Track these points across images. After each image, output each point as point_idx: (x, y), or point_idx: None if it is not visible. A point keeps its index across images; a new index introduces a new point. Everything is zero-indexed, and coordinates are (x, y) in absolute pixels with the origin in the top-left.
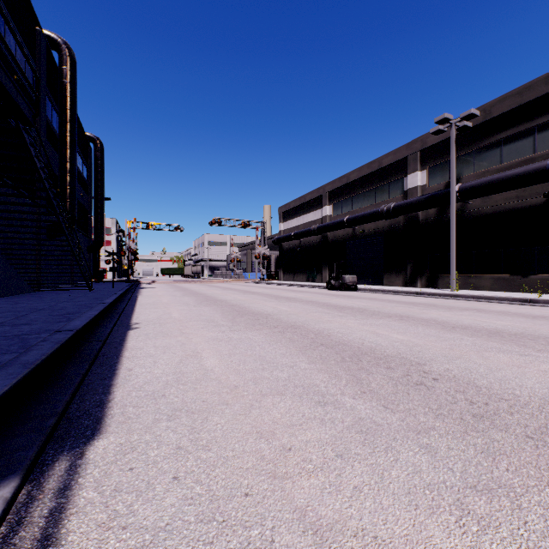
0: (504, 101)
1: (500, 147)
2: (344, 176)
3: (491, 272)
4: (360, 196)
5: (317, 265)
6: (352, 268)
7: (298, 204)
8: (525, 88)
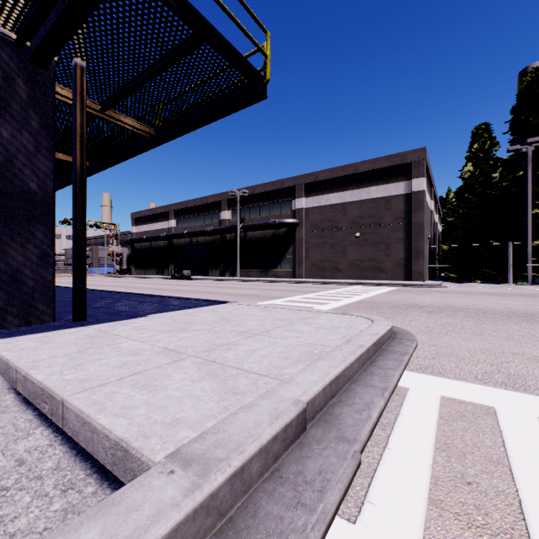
0: (260, 187)
1: (259, 208)
2: (185, 202)
3: (256, 268)
4: (196, 218)
5: (166, 262)
6: (188, 266)
7: (149, 214)
8: (266, 185)
